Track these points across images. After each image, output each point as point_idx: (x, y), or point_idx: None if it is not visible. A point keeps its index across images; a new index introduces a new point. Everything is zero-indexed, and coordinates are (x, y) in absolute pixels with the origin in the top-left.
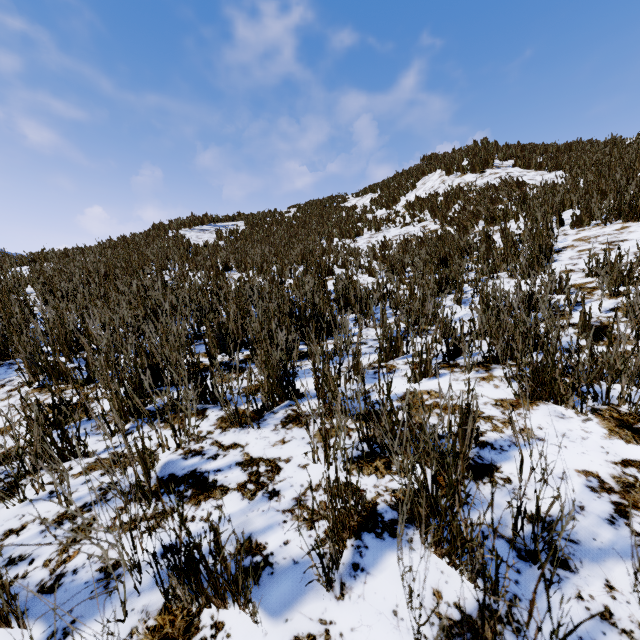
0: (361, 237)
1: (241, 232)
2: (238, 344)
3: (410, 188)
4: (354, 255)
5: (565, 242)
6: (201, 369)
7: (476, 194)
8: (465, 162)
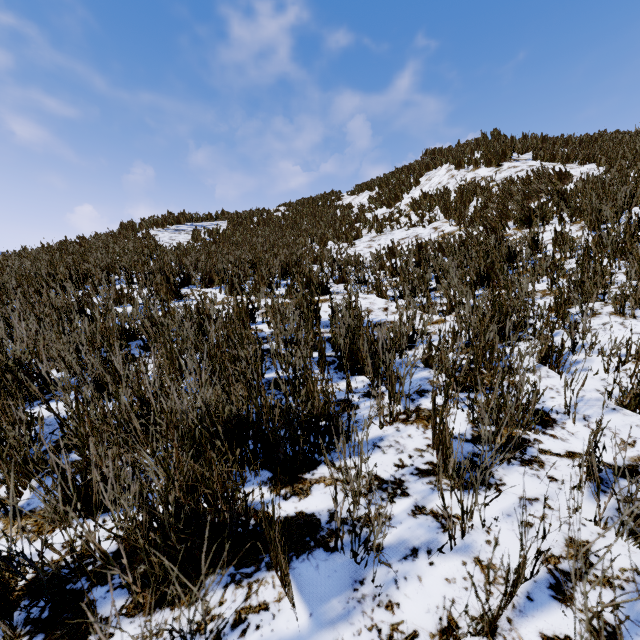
0: (360, 240)
1: (222, 233)
2: (94, 526)
3: (414, 184)
4: (354, 264)
5: None
6: None
7: (500, 189)
8: (476, 155)
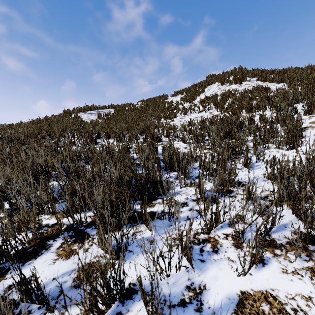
0: (176, 118)
1: (111, 115)
2: (85, 211)
3: (201, 92)
4: (173, 129)
5: (304, 124)
6: (52, 234)
7: (240, 95)
8: (231, 78)
